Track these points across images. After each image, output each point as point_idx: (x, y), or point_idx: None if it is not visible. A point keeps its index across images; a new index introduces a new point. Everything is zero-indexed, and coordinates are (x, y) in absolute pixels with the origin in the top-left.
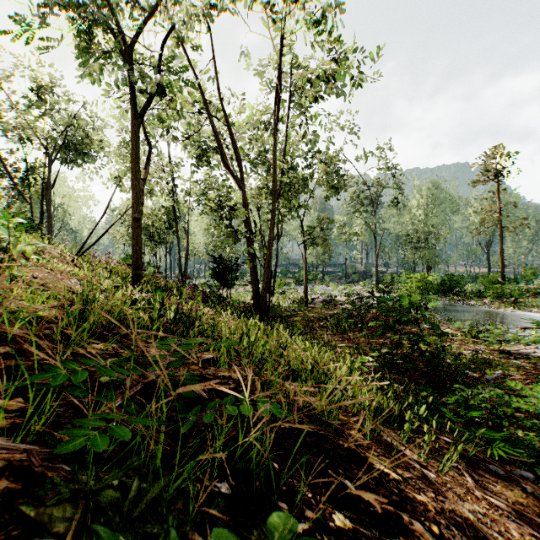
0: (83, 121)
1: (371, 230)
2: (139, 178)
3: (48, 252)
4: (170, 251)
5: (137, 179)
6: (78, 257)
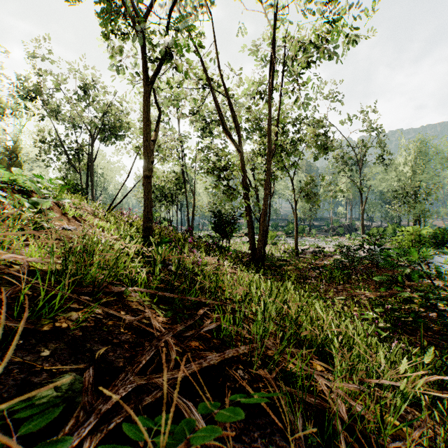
0: (115, 107)
1: (357, 187)
2: (149, 139)
3: (86, 209)
4: (180, 208)
5: (148, 140)
6: (108, 213)
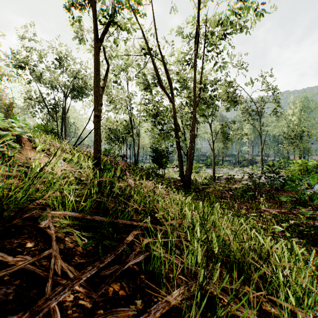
0: (82, 74)
1: (258, 131)
2: (99, 86)
3: (56, 146)
4: (129, 147)
5: (97, 86)
6: (73, 149)
